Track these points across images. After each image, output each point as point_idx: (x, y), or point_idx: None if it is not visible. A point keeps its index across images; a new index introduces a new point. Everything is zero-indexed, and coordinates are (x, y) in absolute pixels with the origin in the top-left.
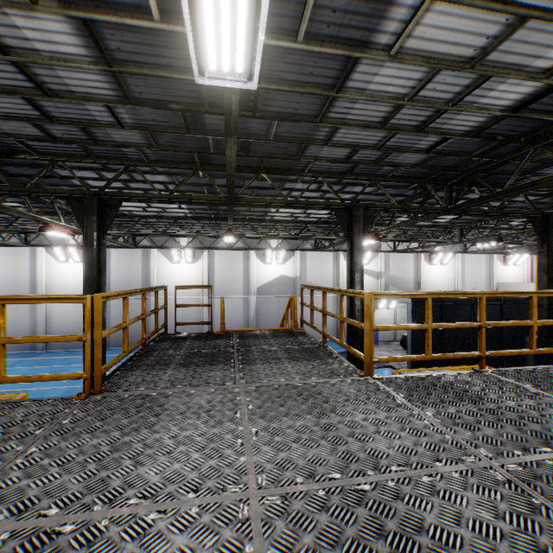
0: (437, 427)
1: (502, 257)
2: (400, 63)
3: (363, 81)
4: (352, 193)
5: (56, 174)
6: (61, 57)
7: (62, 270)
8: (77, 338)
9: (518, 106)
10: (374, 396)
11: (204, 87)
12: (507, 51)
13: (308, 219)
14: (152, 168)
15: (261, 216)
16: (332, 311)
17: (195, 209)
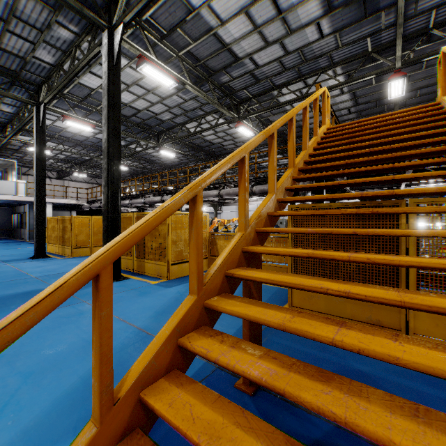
0: None
1: None
2: None
3: None
4: None
5: None
6: (341, 101)
7: None
8: None
9: None
10: None
11: (385, 92)
12: None
13: None
14: None
15: None
16: None
17: None
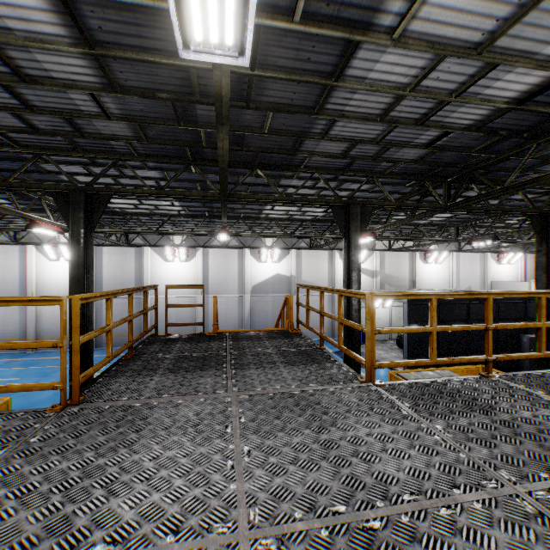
0: (449, 443)
1: (496, 255)
2: (403, 49)
3: (363, 69)
4: (348, 191)
5: (42, 168)
6: (38, 38)
7: (53, 268)
8: (52, 344)
9: (523, 98)
10: (377, 405)
11: (194, 74)
12: (517, 36)
13: (304, 217)
14: (142, 162)
15: (256, 214)
16: (327, 310)
17: (188, 206)
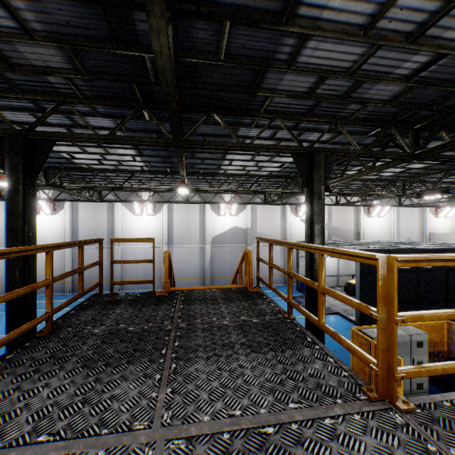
0: None
1: (433, 210)
2: None
3: None
4: (307, 142)
5: None
6: None
7: None
8: None
9: None
10: None
11: None
12: None
13: (260, 172)
14: (91, 107)
15: (214, 169)
16: (280, 259)
17: (150, 162)
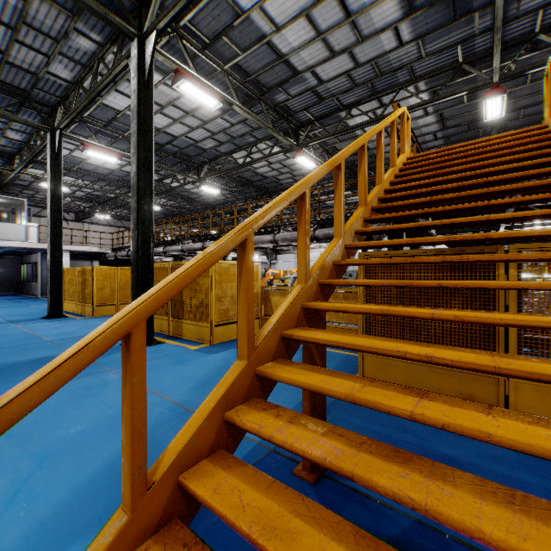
0: None
1: None
2: None
3: None
4: None
5: None
6: (425, 125)
7: None
8: None
9: None
10: None
11: (480, 113)
12: None
13: None
14: None
15: None
16: None
17: None
